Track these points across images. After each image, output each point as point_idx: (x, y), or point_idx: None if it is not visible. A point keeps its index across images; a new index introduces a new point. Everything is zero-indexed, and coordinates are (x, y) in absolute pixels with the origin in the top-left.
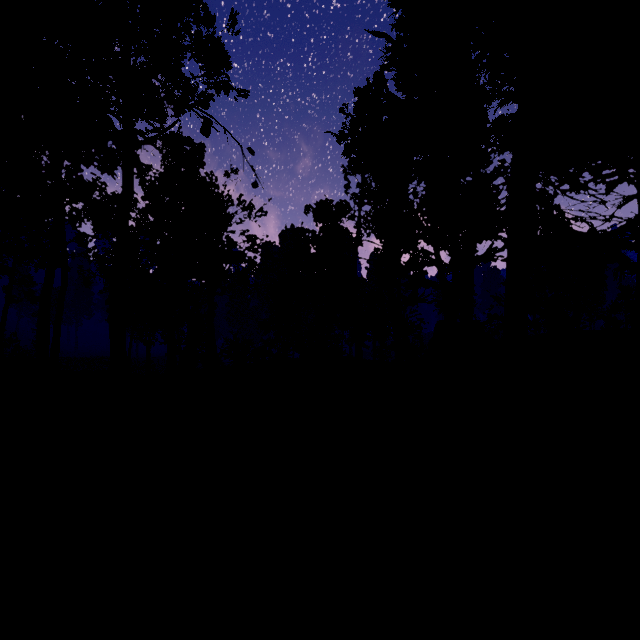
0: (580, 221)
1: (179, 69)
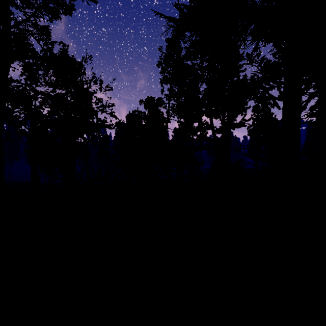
0: None
1: None
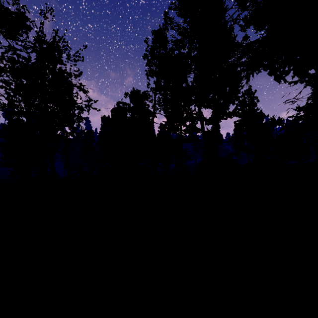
0: None
1: None
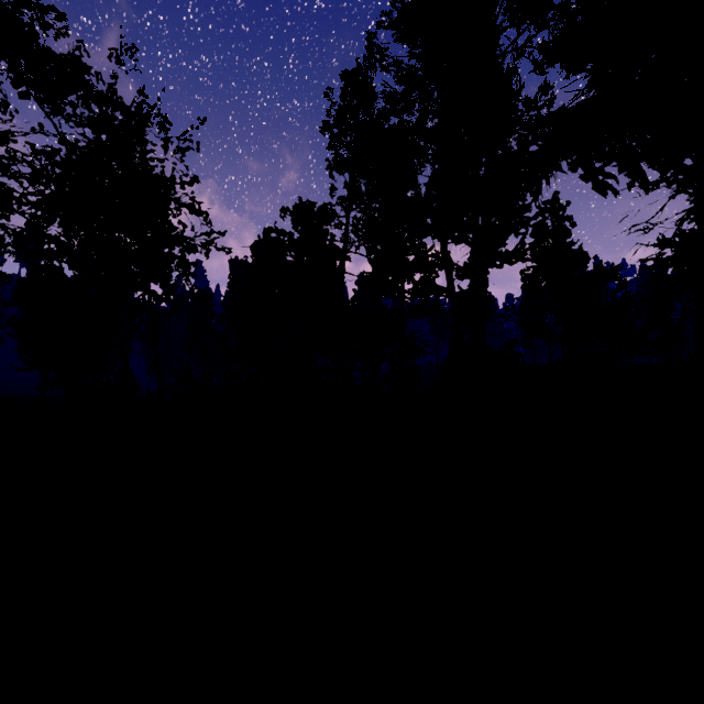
0: None
1: None
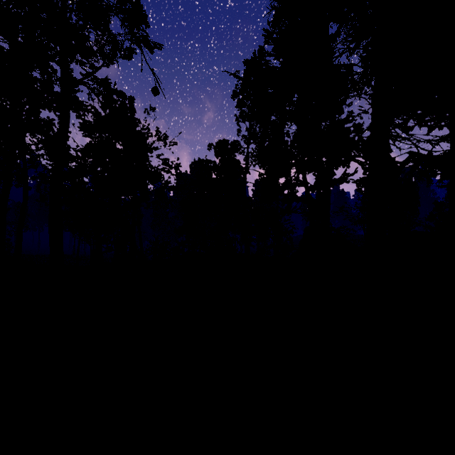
0: (429, 143)
1: (107, 27)
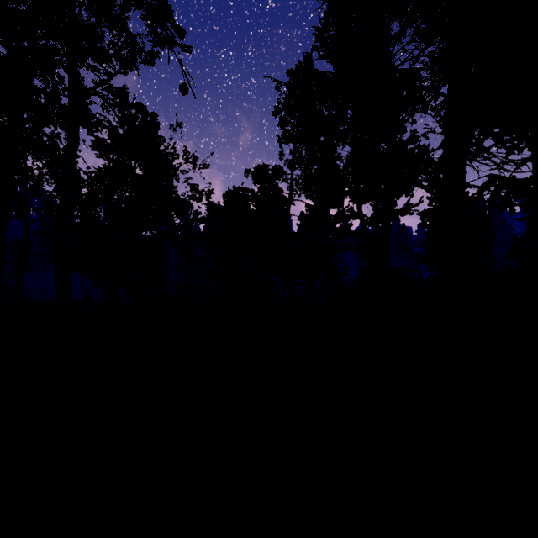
0: (514, 162)
1: (125, 25)
